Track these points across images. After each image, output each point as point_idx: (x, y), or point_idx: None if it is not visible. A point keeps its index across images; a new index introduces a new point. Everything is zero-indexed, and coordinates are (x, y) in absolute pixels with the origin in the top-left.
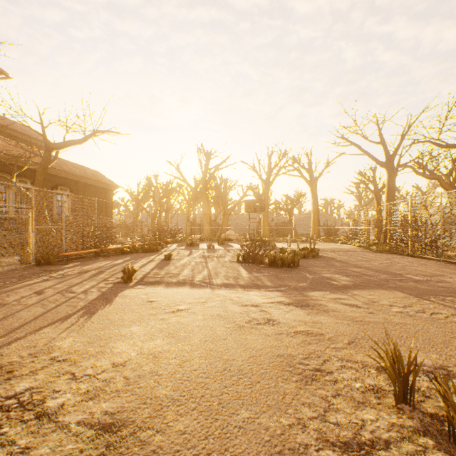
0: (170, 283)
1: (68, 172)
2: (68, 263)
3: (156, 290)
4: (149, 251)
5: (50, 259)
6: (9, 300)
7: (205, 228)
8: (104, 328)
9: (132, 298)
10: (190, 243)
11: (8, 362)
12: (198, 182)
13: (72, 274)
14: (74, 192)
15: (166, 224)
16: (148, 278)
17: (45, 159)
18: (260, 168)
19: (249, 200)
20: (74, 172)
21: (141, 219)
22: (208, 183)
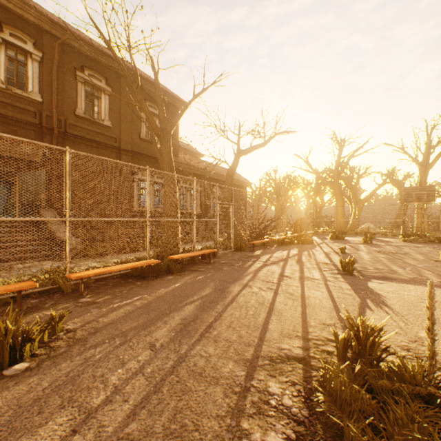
0: (408, 281)
1: (220, 174)
2: (254, 251)
3: (406, 287)
4: (303, 242)
5: (242, 246)
6: (273, 280)
7: (337, 220)
8: (438, 325)
9: (396, 293)
10: (334, 236)
11: (401, 345)
12: (322, 172)
13: (277, 261)
14: (222, 190)
15: (287, 216)
16: (364, 272)
17: (234, 164)
18: (416, 148)
19: (408, 187)
20: (223, 174)
21: (268, 212)
22: (340, 172)
